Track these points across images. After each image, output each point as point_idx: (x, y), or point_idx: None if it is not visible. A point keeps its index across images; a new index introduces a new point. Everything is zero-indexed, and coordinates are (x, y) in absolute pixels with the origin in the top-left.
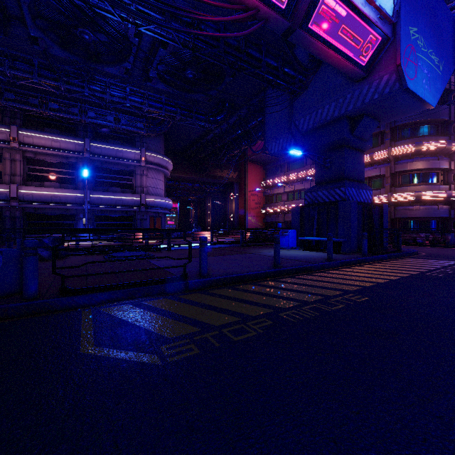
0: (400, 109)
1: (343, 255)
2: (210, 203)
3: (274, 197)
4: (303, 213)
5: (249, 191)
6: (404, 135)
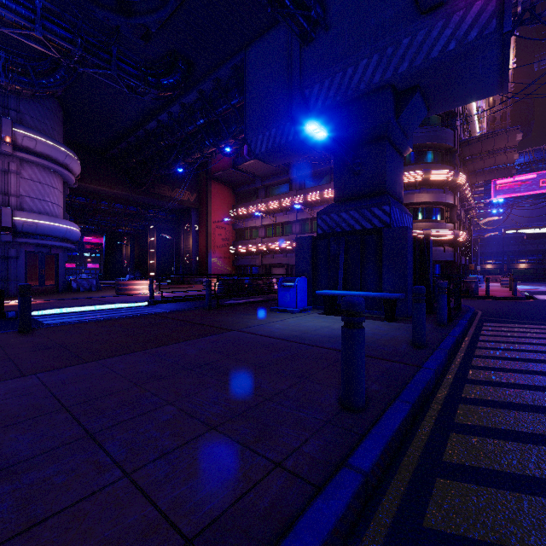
0: (468, 86)
1: (410, 325)
2: (155, 238)
3: (248, 232)
4: (316, 249)
5: (214, 222)
6: (410, 160)
